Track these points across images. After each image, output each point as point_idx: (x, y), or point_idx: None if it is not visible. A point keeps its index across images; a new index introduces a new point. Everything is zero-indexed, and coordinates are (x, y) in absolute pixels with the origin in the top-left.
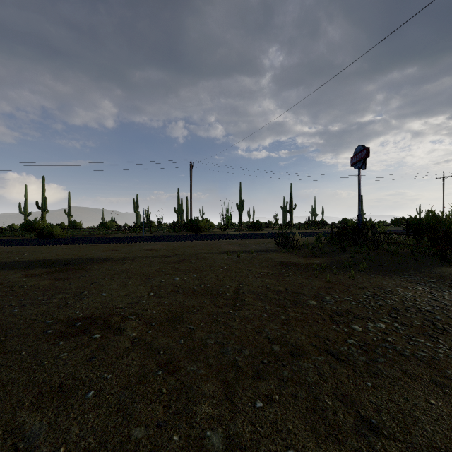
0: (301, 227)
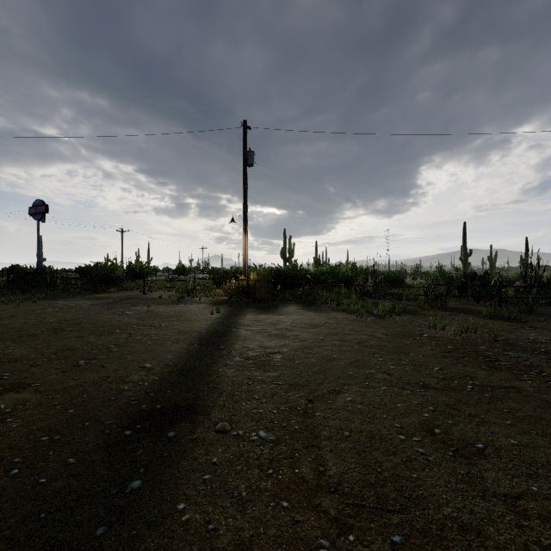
0: None
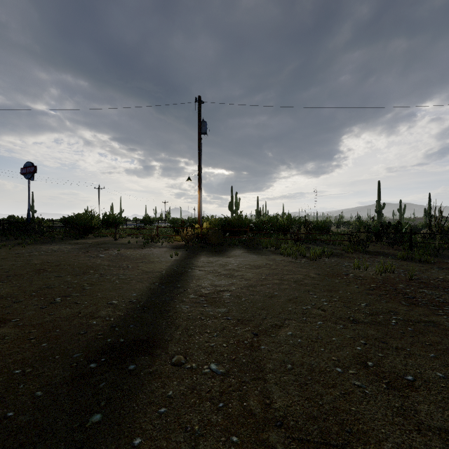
0: None
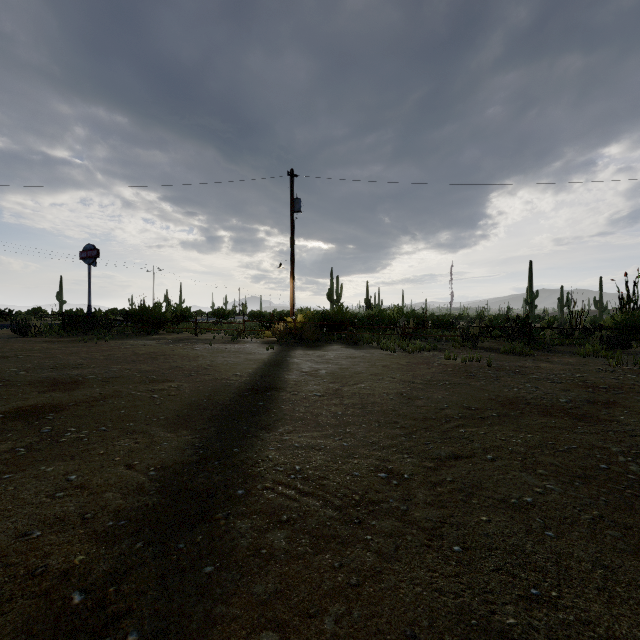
0: None
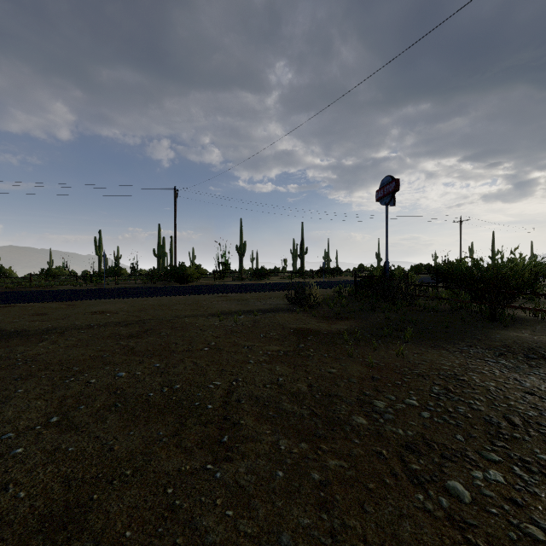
0: (315, 275)
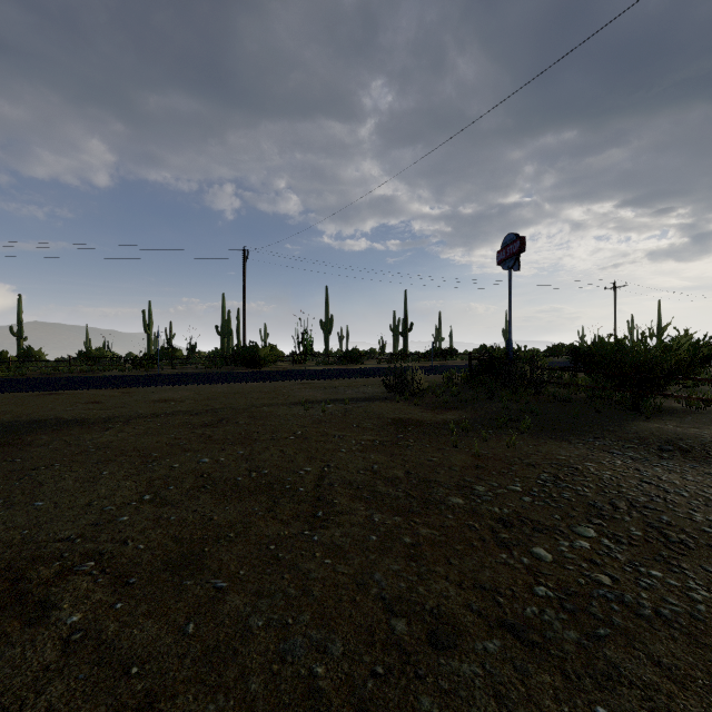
0: (422, 359)
